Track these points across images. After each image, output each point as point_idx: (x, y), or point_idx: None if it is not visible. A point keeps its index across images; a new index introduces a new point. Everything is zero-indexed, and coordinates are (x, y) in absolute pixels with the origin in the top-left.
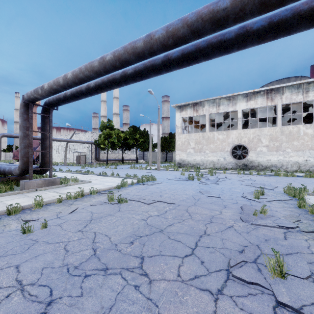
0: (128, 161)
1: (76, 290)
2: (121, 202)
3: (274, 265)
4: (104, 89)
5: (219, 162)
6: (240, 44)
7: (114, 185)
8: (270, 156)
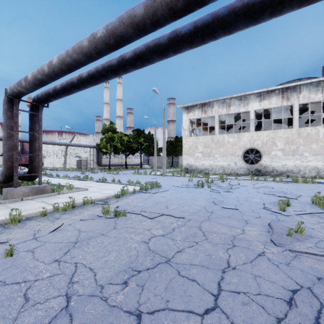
0: (132, 166)
1: None
2: (119, 216)
3: None
4: (98, 79)
5: (230, 167)
6: (275, 7)
7: (113, 193)
8: (285, 161)
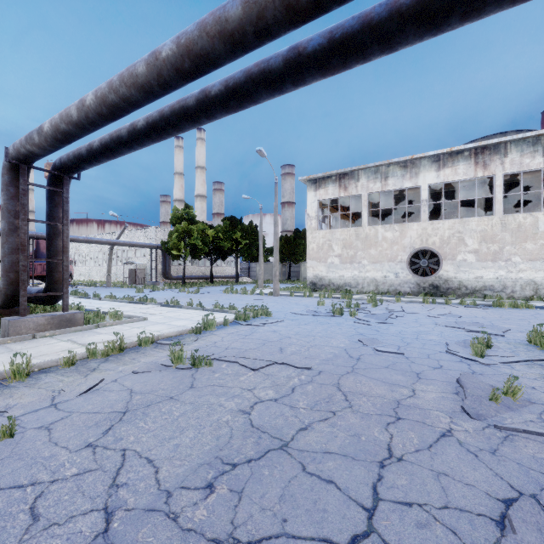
0: (222, 279)
1: None
2: (199, 365)
3: None
4: (164, 130)
5: (387, 280)
6: (470, 4)
7: (190, 326)
8: (481, 271)
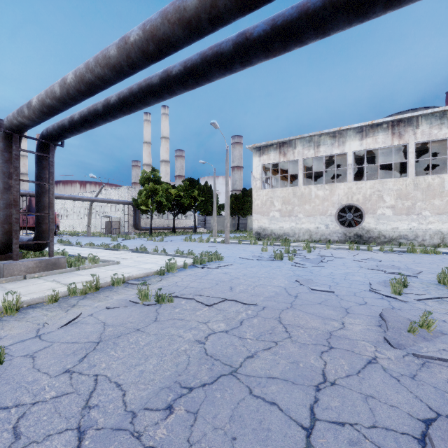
0: (183, 229)
1: None
2: (162, 301)
3: None
4: (133, 104)
5: (319, 231)
6: None
7: (155, 269)
8: (397, 223)
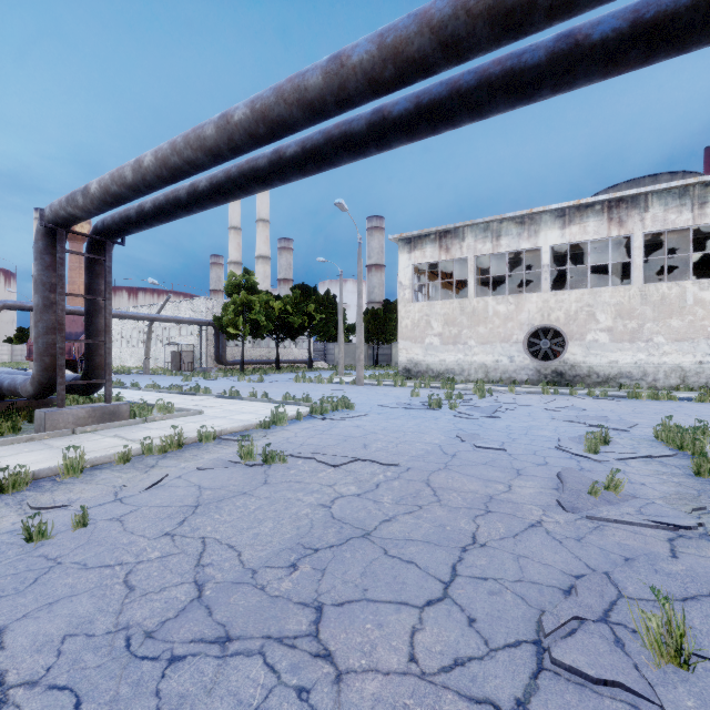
0: (291, 364)
1: (144, 701)
2: (272, 461)
3: (660, 633)
4: (230, 193)
5: (499, 366)
6: (560, 78)
7: (256, 421)
8: (616, 354)
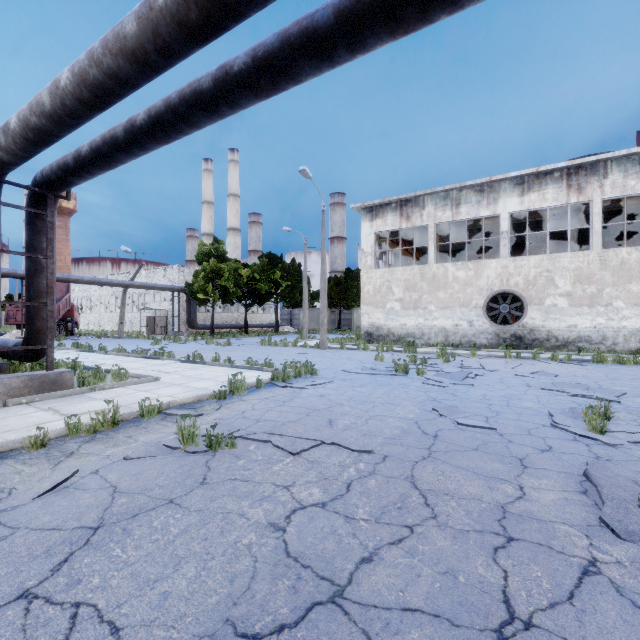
0: (259, 328)
1: None
2: (218, 447)
3: None
4: (172, 126)
5: (458, 330)
6: None
7: (213, 389)
8: (575, 318)
